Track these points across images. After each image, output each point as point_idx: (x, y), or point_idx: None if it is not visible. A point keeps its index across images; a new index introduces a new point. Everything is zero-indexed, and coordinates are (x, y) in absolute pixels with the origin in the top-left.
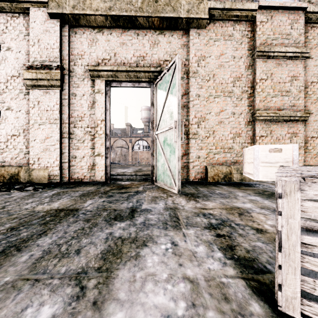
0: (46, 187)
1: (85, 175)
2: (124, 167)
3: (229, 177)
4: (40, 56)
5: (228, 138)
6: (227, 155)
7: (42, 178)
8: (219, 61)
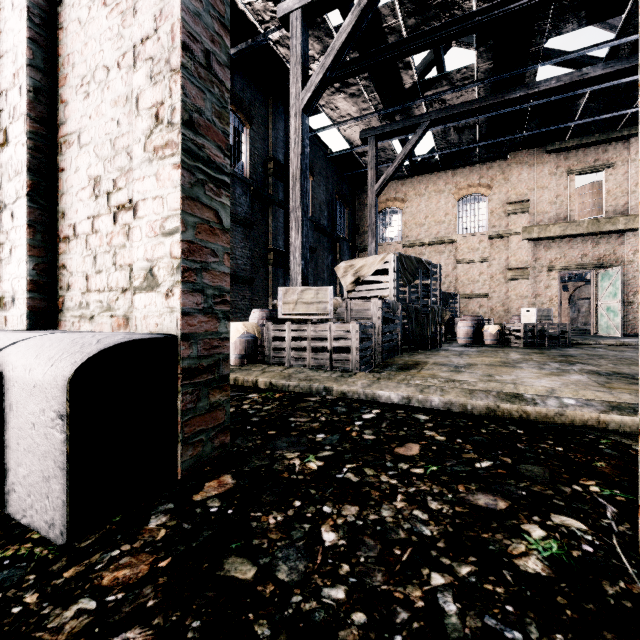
0: None
1: None
2: None
3: None
4: (515, 262)
5: None
6: None
7: None
8: None
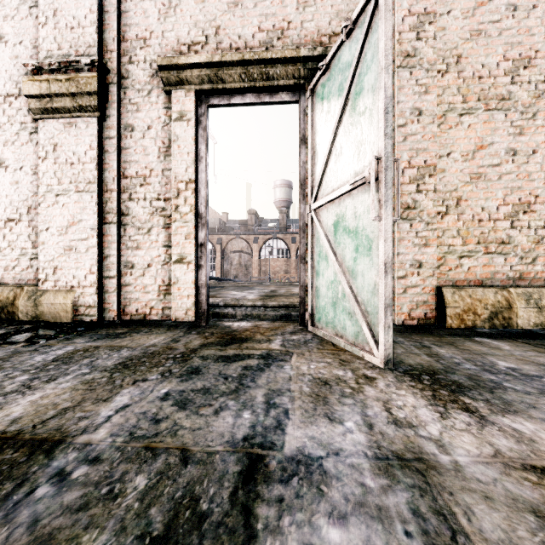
0: (63, 334)
1: (153, 305)
2: (244, 287)
3: (506, 316)
4: (58, 47)
5: (499, 216)
6: (495, 261)
7: (61, 311)
8: (474, 22)
